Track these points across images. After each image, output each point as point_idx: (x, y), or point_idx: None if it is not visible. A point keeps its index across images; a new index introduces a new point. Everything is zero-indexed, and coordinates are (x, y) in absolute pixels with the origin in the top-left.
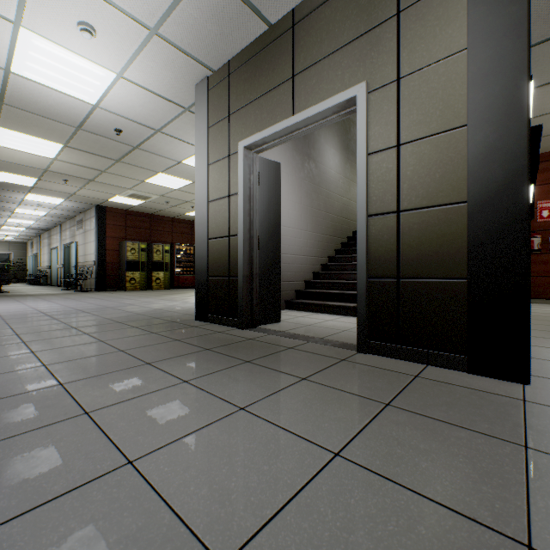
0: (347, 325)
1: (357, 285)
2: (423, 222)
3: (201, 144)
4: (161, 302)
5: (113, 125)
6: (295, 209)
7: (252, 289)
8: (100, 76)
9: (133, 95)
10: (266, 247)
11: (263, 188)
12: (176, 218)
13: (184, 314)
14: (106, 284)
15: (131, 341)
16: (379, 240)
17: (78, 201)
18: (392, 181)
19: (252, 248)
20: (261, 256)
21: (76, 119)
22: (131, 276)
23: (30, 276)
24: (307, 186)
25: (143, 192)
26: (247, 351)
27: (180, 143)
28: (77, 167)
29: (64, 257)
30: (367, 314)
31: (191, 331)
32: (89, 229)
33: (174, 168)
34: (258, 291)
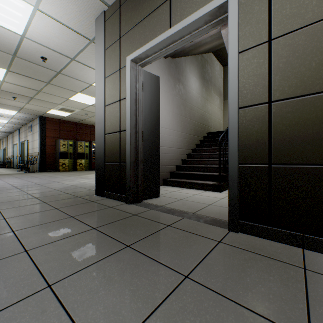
0: (210, 199)
1: (228, 170)
2: (297, 110)
3: (100, 63)
4: (78, 179)
5: (39, 53)
6: (169, 115)
7: (137, 172)
8: (21, 7)
9: (50, 27)
10: (149, 139)
11: (146, 94)
12: (93, 125)
13: (89, 189)
14: (46, 167)
15: (30, 218)
16: (250, 129)
17: (27, 113)
18: (263, 74)
19: (137, 140)
20: (145, 147)
21: (11, 47)
22: (63, 162)
23: (1, 162)
24: (177, 100)
25: (69, 107)
26: (129, 230)
27: (89, 69)
28: (20, 87)
29: (20, 150)
30: (238, 196)
31: (88, 206)
32: (35, 132)
33: (87, 89)
34: (142, 174)
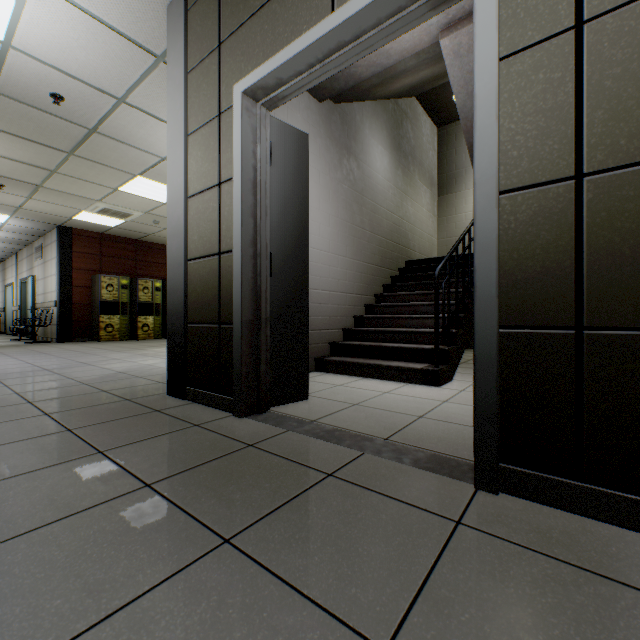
0: (419, 403)
1: (474, 343)
2: None
3: (176, 102)
4: (136, 359)
5: (47, 85)
6: (329, 224)
7: (258, 345)
8: None
9: (65, 24)
10: (284, 272)
11: (278, 172)
12: None
13: (156, 381)
14: (72, 333)
15: None
16: (527, 243)
17: (30, 219)
18: (561, 109)
19: (258, 274)
20: (275, 288)
21: None
22: (108, 321)
23: None
24: (346, 192)
25: (119, 207)
26: (234, 489)
27: (158, 124)
28: (12, 162)
29: (20, 296)
30: (498, 405)
31: (144, 423)
32: (50, 259)
33: (156, 168)
34: (269, 349)
